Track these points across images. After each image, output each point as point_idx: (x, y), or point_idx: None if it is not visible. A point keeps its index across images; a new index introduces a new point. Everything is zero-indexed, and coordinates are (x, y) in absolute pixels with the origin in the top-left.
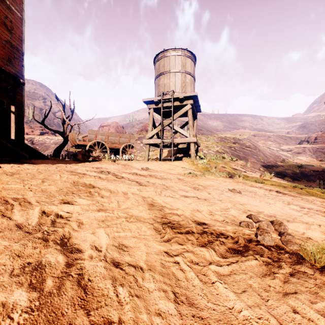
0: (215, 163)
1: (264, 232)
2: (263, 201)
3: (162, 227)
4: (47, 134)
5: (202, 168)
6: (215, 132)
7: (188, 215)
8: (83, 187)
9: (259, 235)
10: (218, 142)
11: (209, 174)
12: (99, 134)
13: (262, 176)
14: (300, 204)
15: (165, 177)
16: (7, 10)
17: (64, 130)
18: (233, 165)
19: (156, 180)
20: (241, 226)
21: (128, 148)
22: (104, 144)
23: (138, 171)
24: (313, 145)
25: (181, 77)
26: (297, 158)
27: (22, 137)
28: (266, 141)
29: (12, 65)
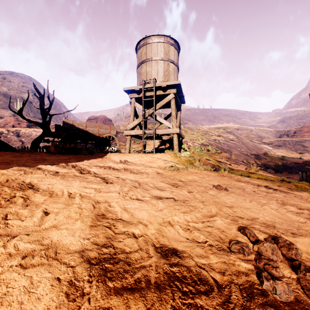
0: (199, 155)
1: (270, 266)
2: (254, 200)
3: (88, 275)
4: (34, 127)
5: (185, 160)
6: (200, 126)
7: (152, 233)
8: (9, 188)
9: (265, 280)
10: (202, 135)
11: (192, 167)
12: (75, 124)
13: (248, 169)
14: (296, 203)
15: (142, 172)
16: None
17: (43, 121)
18: (218, 157)
19: (129, 174)
20: (233, 252)
21: (109, 139)
22: (82, 136)
23: (114, 164)
24: (292, 139)
25: (164, 65)
26: (278, 150)
27: None
28: (249, 134)
29: None
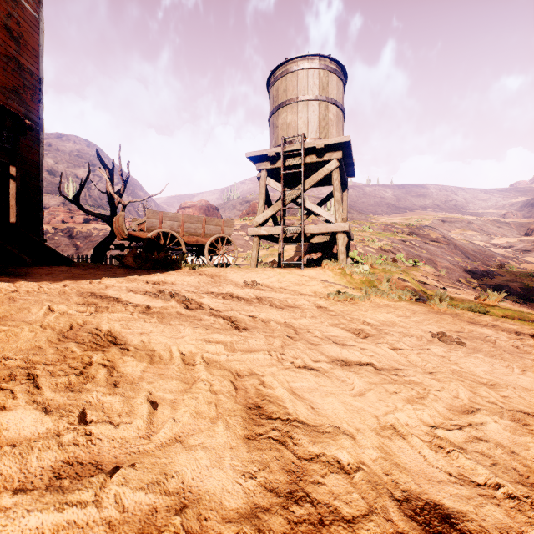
0: (385, 271)
1: None
2: (530, 370)
3: None
4: (95, 222)
5: (361, 282)
6: (373, 216)
7: (372, 458)
8: (79, 345)
9: None
10: (380, 233)
11: (376, 294)
12: (166, 218)
13: (482, 298)
14: None
15: (290, 304)
16: (11, 4)
17: (112, 213)
18: (419, 275)
19: (271, 311)
20: None
21: (221, 243)
22: (177, 237)
23: (237, 289)
24: None
25: (319, 109)
26: (524, 260)
27: (38, 226)
28: (465, 230)
29: (21, 99)
